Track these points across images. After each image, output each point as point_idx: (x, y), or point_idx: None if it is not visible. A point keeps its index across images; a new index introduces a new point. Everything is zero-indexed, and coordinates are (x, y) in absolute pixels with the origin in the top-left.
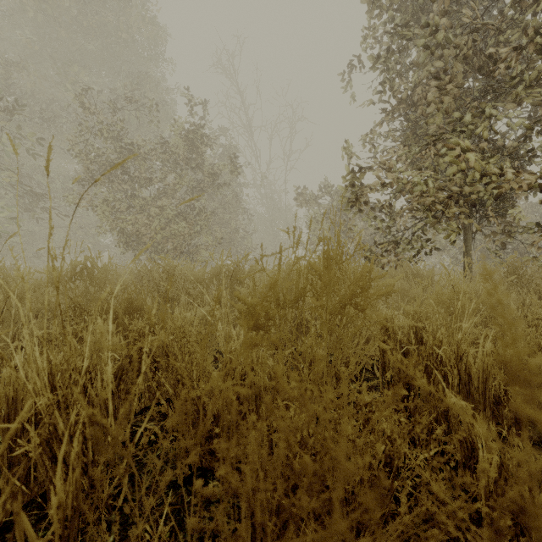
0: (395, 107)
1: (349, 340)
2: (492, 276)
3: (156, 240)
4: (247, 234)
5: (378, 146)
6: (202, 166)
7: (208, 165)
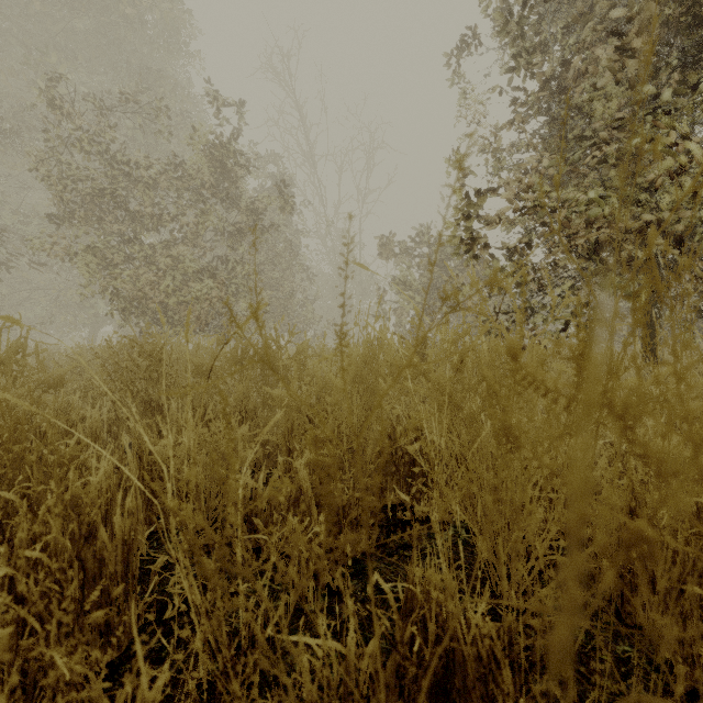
0: (533, 96)
1: None
2: None
3: (171, 307)
4: (307, 300)
5: (503, 161)
6: (240, 200)
7: (249, 200)
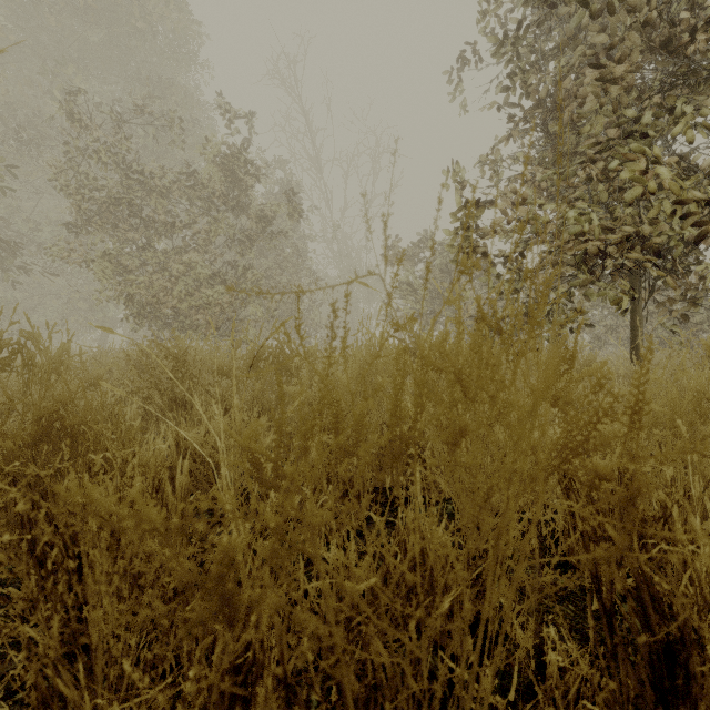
0: (528, 112)
1: (562, 585)
2: (683, 364)
3: (182, 312)
4: (314, 304)
5: (501, 173)
6: (249, 207)
7: (258, 207)
